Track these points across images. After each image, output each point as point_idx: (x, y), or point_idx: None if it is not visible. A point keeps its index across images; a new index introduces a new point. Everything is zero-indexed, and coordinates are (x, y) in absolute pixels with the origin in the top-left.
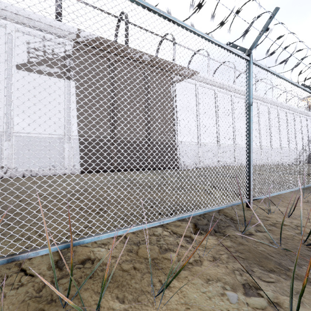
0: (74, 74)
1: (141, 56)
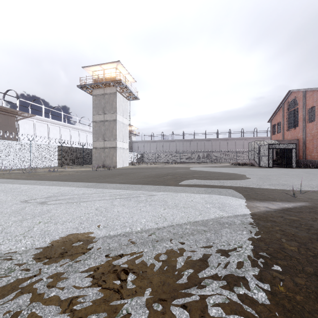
0: None
1: None
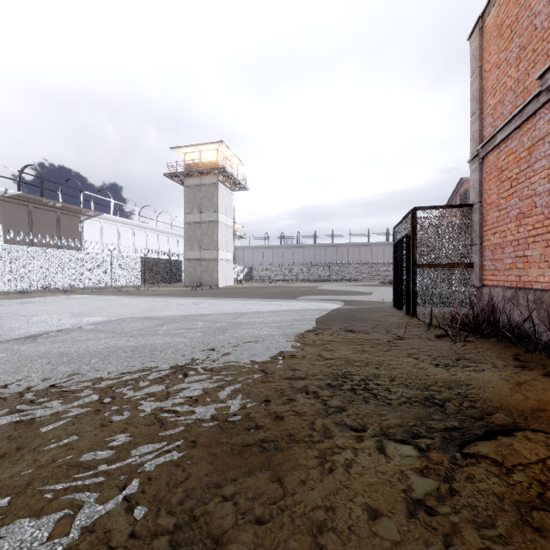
0: (1, 219)
1: (54, 204)
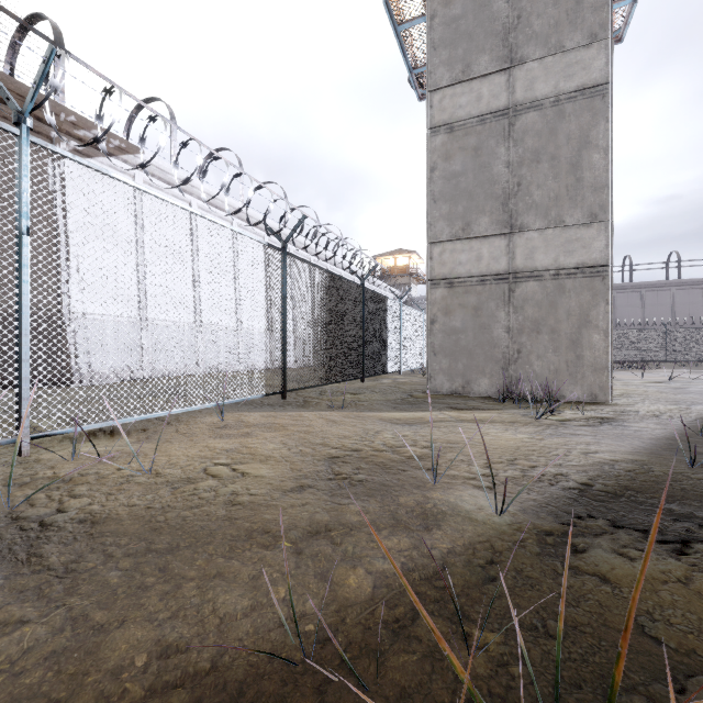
0: None
1: None
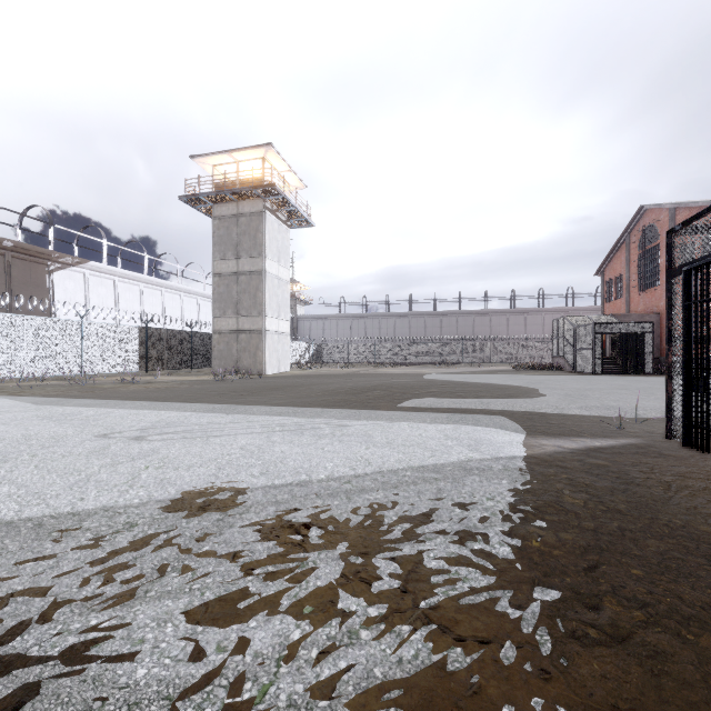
0: None
1: (0, 242)
